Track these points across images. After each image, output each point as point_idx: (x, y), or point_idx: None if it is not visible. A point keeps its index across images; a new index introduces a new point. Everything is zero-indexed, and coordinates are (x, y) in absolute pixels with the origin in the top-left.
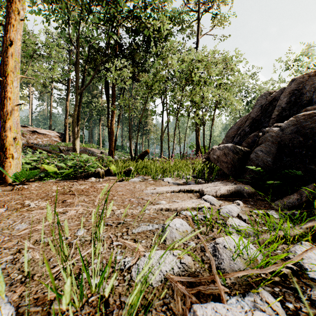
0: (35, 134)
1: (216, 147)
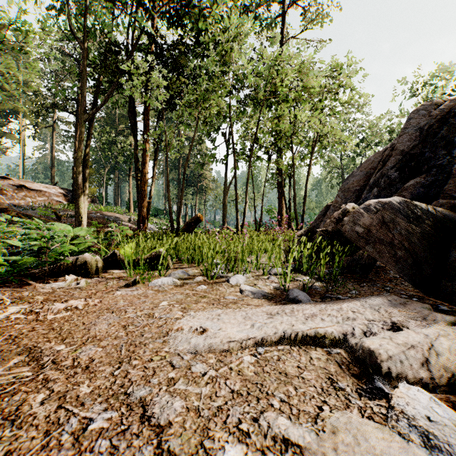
0: (23, 190)
1: (352, 207)
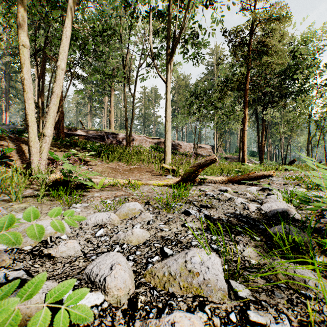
0: (200, 148)
1: None
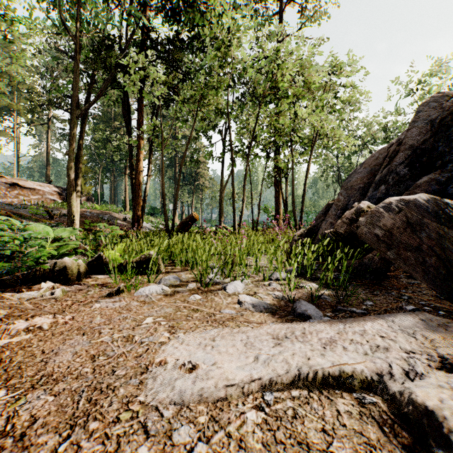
0: (16, 188)
1: (367, 206)
